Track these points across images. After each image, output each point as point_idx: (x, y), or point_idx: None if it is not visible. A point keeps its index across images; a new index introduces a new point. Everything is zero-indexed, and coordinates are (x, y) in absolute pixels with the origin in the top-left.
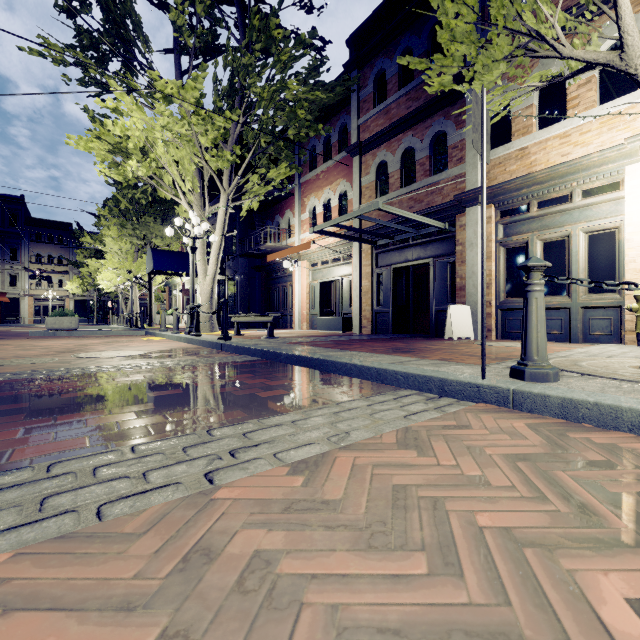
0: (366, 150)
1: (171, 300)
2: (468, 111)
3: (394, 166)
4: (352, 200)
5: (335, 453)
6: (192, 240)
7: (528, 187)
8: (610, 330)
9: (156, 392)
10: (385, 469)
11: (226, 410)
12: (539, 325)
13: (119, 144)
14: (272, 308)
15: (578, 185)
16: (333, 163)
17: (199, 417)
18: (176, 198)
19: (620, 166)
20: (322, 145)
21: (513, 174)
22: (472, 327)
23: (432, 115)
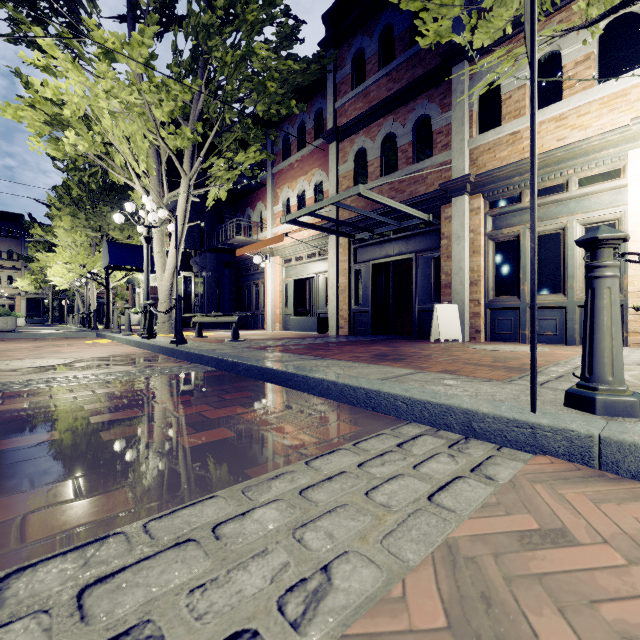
0: (343, 136)
1: (135, 299)
2: (455, 92)
3: (374, 153)
4: (328, 191)
5: None
6: (146, 229)
7: (520, 175)
8: None
9: (10, 440)
10: None
11: (99, 489)
12: (614, 328)
13: (59, 116)
14: (243, 307)
15: (575, 172)
16: (308, 151)
17: (26, 517)
18: (129, 181)
19: (622, 151)
20: (296, 132)
21: (504, 161)
22: (460, 328)
23: (415, 98)
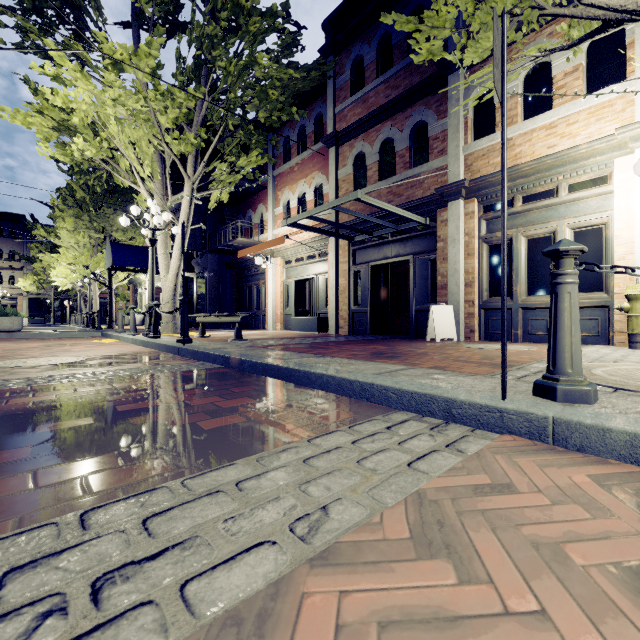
0: (343, 141)
1: (136, 299)
2: (450, 100)
3: (372, 158)
4: (328, 194)
5: (301, 579)
6: (151, 231)
7: (513, 180)
8: (597, 331)
9: (52, 424)
10: (405, 638)
11: (140, 459)
12: (573, 328)
13: (66, 121)
14: (244, 307)
15: (564, 179)
16: (308, 155)
17: (87, 477)
18: (134, 185)
19: (608, 159)
20: (297, 136)
21: (497, 167)
22: (455, 328)
23: (412, 104)
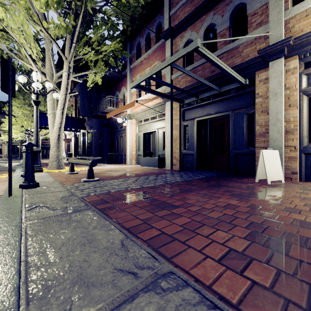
0: (176, 34)
1: None
2: None
3: None
4: (165, 75)
5: None
6: (35, 95)
7: None
8: None
9: None
10: None
11: None
12: None
13: None
14: (114, 150)
15: None
16: (152, 51)
17: None
18: (28, 65)
19: None
20: (144, 40)
21: None
22: (282, 170)
23: None
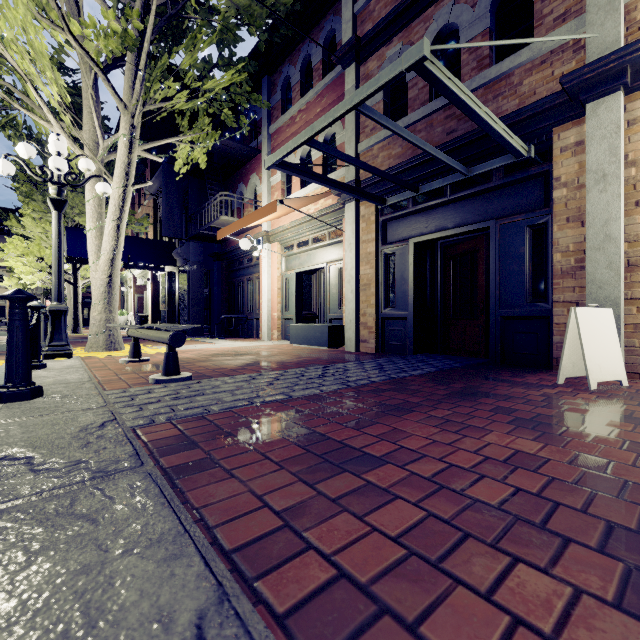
0: (367, 52)
1: (124, 299)
2: None
3: None
4: (343, 145)
5: None
6: (55, 187)
7: None
8: None
9: None
10: None
11: None
12: None
13: None
14: (235, 309)
15: None
16: (315, 95)
17: None
18: (44, 121)
19: None
20: (299, 72)
21: None
22: (621, 356)
23: None
